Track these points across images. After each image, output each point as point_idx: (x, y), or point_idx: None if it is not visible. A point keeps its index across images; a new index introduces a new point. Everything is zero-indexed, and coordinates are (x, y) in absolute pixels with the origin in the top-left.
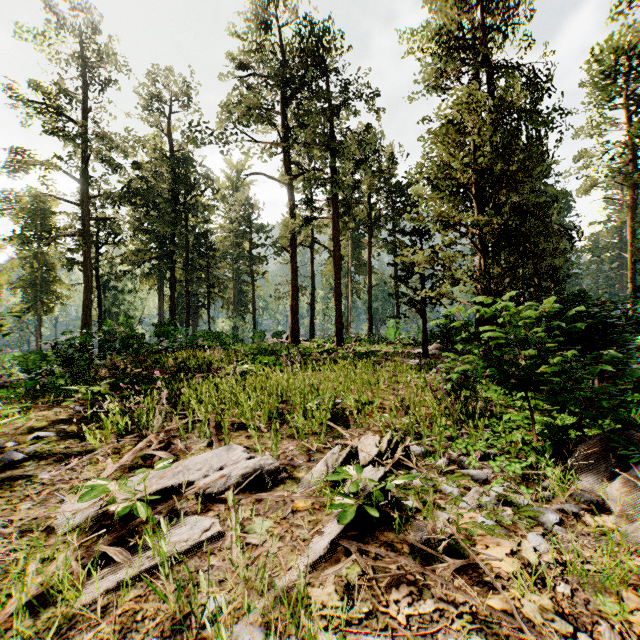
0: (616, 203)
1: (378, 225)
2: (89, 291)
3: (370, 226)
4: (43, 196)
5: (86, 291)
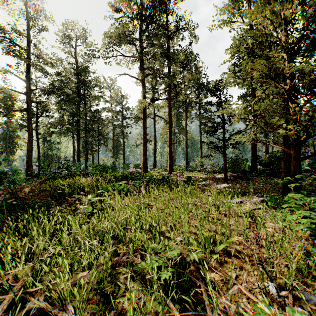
0: None
1: (191, 106)
2: (30, 142)
3: (186, 106)
4: (4, 88)
5: (29, 142)
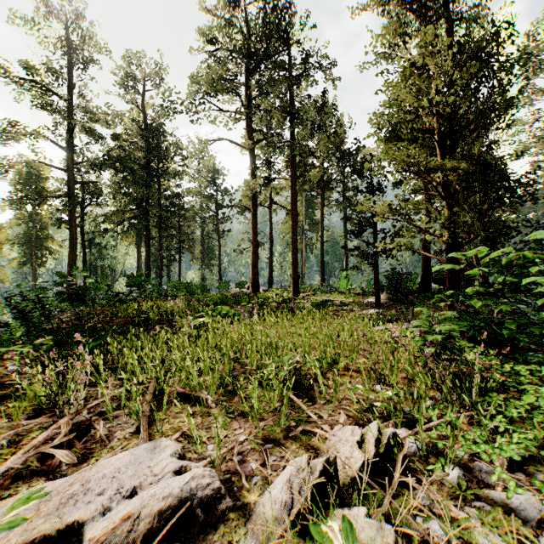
0: (541, 168)
1: (329, 187)
2: (74, 246)
3: (322, 188)
4: (33, 162)
5: (71, 246)
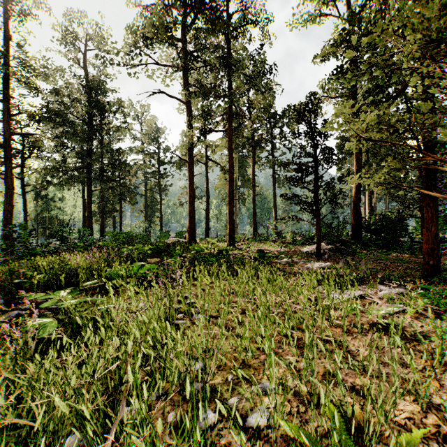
0: None
1: (261, 146)
2: (10, 197)
3: (254, 146)
4: None
5: (7, 197)
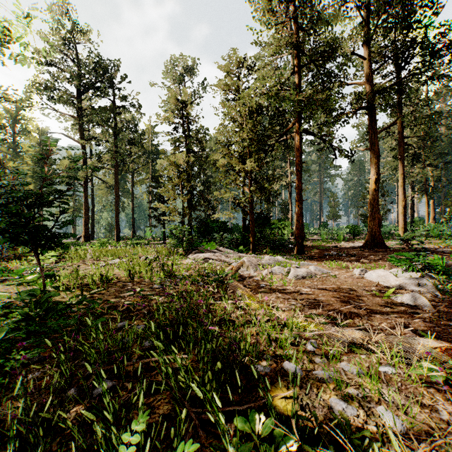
0: None
1: (138, 171)
2: None
3: (133, 171)
4: None
5: None
